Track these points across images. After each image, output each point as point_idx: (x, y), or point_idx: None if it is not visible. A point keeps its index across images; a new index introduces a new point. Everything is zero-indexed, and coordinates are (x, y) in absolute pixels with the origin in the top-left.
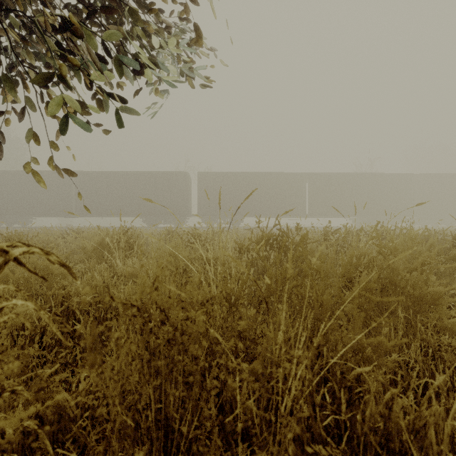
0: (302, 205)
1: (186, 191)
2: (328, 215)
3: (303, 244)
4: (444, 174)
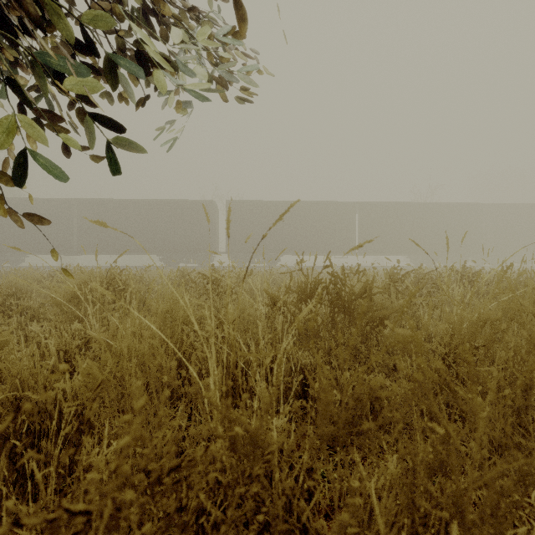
0: (351, 241)
1: (212, 223)
2: (382, 252)
3: (367, 296)
4: (518, 205)
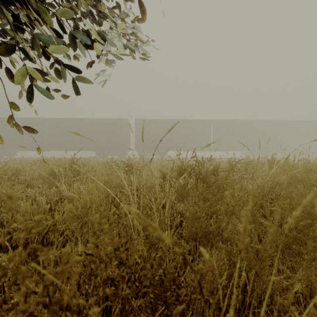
0: (208, 142)
1: (126, 132)
2: (227, 149)
3: (216, 173)
4: (307, 121)
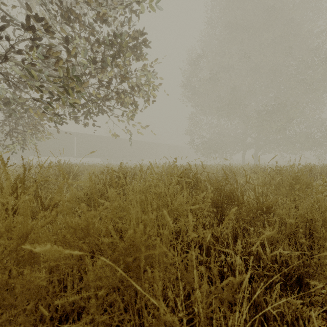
0: (72, 150)
1: None
2: (87, 157)
3: None
4: (138, 141)
